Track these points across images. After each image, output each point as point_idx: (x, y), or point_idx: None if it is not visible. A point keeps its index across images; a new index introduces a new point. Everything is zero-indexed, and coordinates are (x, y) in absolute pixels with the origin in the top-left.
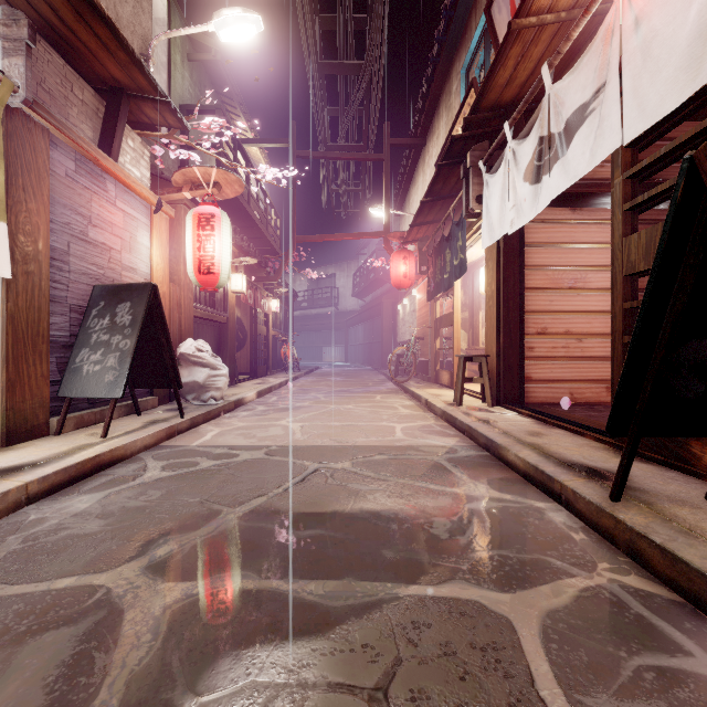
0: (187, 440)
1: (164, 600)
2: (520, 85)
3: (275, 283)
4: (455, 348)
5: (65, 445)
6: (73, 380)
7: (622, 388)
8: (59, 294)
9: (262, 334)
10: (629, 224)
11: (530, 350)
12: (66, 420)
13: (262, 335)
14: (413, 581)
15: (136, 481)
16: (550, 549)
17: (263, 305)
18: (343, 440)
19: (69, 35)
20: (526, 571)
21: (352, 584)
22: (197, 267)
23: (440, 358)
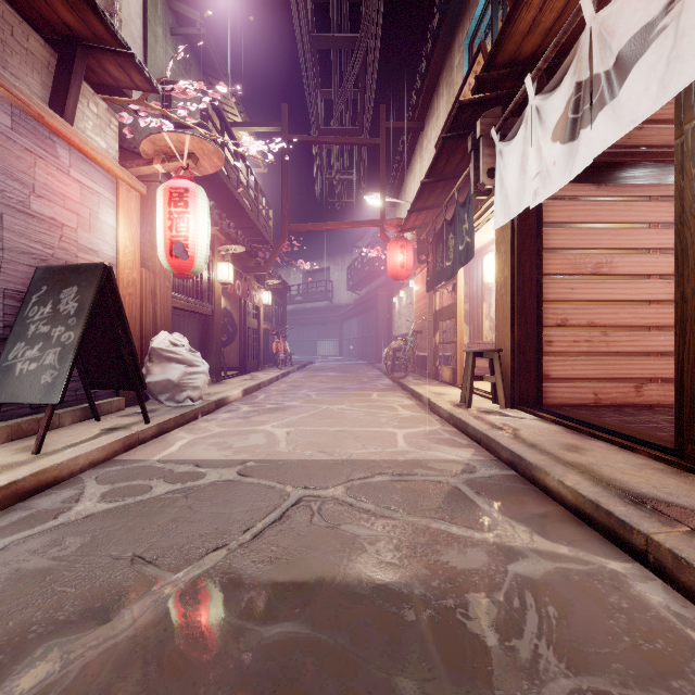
0: (148, 452)
1: None
2: (544, 33)
3: (266, 274)
4: (458, 342)
5: None
6: (3, 381)
7: None
8: None
9: (252, 327)
10: None
11: (549, 345)
12: None
13: (252, 328)
14: None
15: (58, 519)
16: (674, 674)
17: (253, 297)
18: (335, 452)
19: None
20: None
21: None
22: (168, 249)
23: (440, 353)
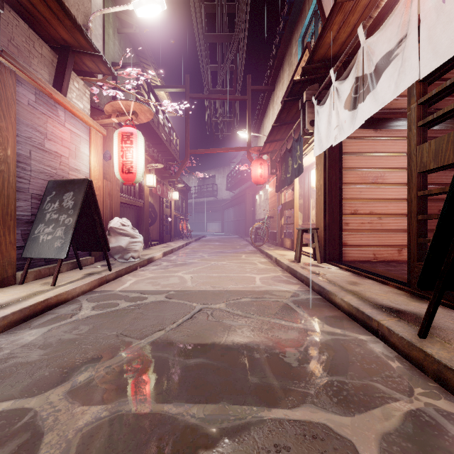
0: (112, 286)
1: (77, 423)
2: (341, 44)
3: (176, 181)
4: (295, 223)
5: (25, 292)
6: (32, 246)
7: (431, 254)
8: (23, 186)
9: (167, 214)
10: (421, 136)
11: (346, 225)
12: (28, 273)
13: (167, 215)
14: (273, 405)
15: (72, 318)
16: (375, 375)
17: (167, 195)
18: (219, 286)
19: (30, 8)
20: (360, 396)
21: (226, 408)
22: (121, 169)
23: (284, 230)
